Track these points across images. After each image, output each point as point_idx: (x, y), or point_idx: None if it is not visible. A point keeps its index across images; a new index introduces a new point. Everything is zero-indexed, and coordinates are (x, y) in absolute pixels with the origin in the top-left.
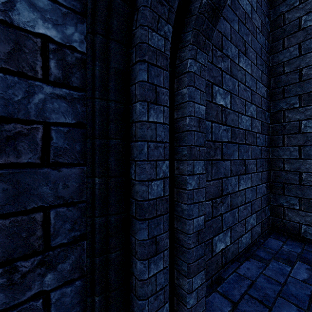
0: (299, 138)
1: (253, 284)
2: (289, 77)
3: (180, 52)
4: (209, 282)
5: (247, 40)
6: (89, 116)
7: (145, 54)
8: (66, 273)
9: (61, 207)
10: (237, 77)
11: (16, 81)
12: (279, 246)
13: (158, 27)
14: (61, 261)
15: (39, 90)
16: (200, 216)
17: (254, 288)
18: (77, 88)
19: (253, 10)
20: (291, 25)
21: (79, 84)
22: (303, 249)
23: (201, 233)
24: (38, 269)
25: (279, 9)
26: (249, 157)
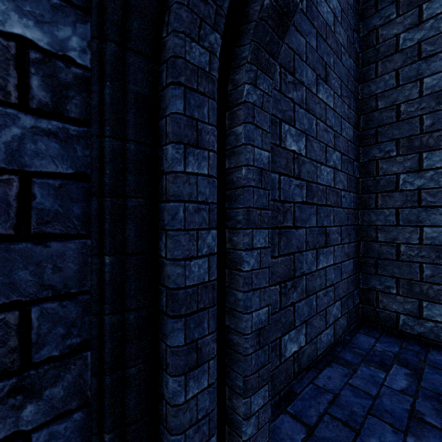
0: (397, 198)
1: (335, 400)
2: (383, 115)
3: (234, 74)
4: (276, 400)
5: (328, 62)
6: (95, 164)
7: (180, 74)
8: (58, 402)
9: (49, 301)
10: (314, 112)
11: None
12: (370, 345)
13: (200, 35)
14: (50, 384)
15: (12, 122)
16: (261, 308)
17: (337, 404)
18: (76, 120)
19: (337, 21)
20: (386, 45)
21: (79, 115)
22: (402, 348)
23: (263, 332)
24: (11, 399)
25: (371, 23)
26: (331, 224)
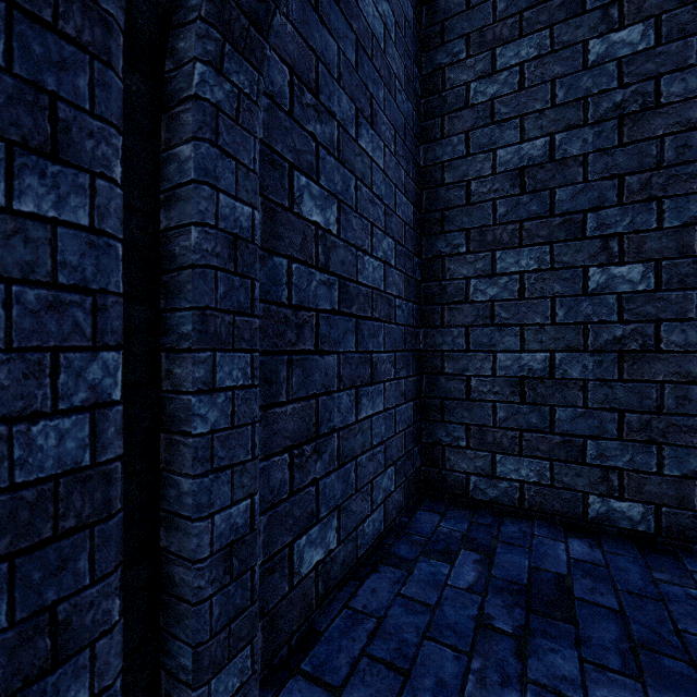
0: (467, 312)
1: (379, 627)
2: (451, 193)
3: (176, 39)
4: (283, 655)
5: (376, 95)
6: None
7: None
8: None
9: None
10: (353, 168)
11: None
12: (433, 526)
13: None
14: None
15: None
16: (236, 503)
17: (380, 635)
18: None
19: (389, 37)
20: (454, 94)
21: None
22: (472, 523)
23: (241, 549)
24: None
25: (436, 58)
26: (380, 348)
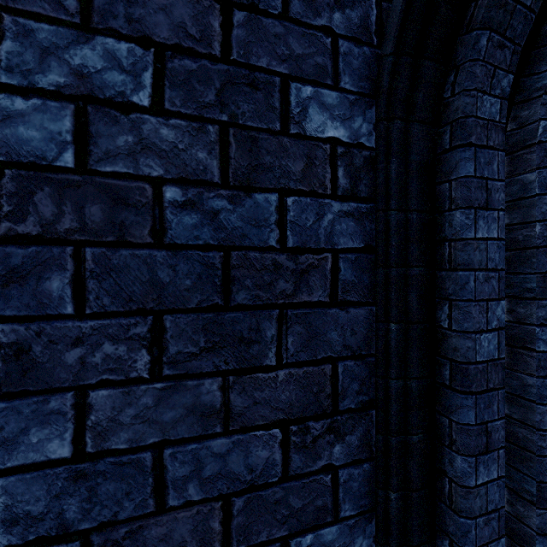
0: None
1: None
2: None
3: (518, 110)
4: None
5: None
6: (381, 236)
7: (470, 134)
8: (354, 449)
9: (348, 360)
10: None
11: (308, 202)
12: None
13: (491, 84)
14: (349, 432)
15: (328, 210)
16: None
17: None
18: (365, 199)
19: None
20: None
21: (367, 193)
22: None
23: None
24: (327, 435)
25: None
26: None
